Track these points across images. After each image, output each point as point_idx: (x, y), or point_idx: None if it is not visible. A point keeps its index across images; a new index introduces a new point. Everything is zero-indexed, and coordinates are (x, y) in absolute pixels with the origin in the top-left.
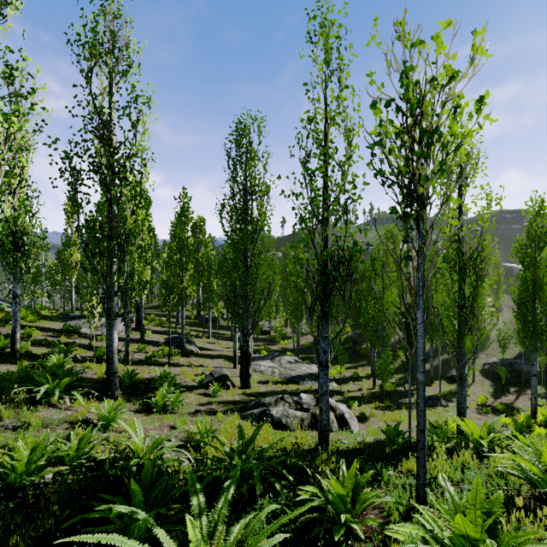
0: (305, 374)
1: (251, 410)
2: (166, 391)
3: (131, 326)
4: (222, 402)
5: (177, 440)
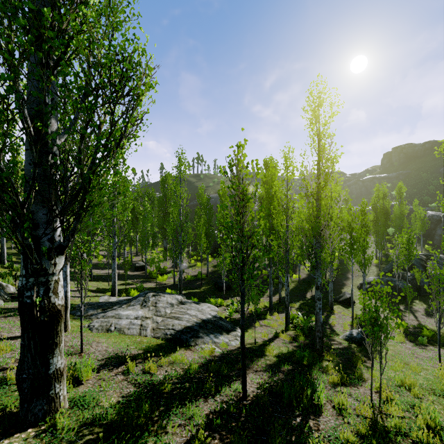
0: (197, 324)
1: None
2: None
3: None
4: None
5: None
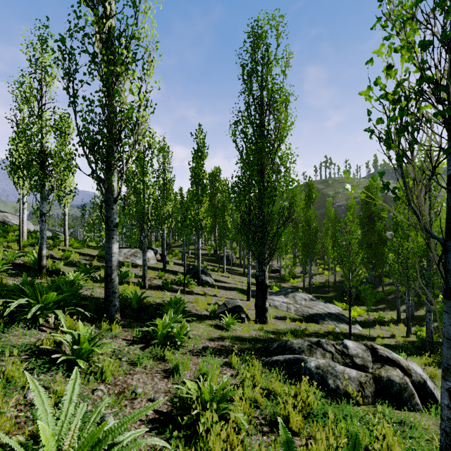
0: (324, 313)
1: (276, 356)
2: (171, 318)
3: (157, 258)
4: (236, 339)
5: (166, 401)
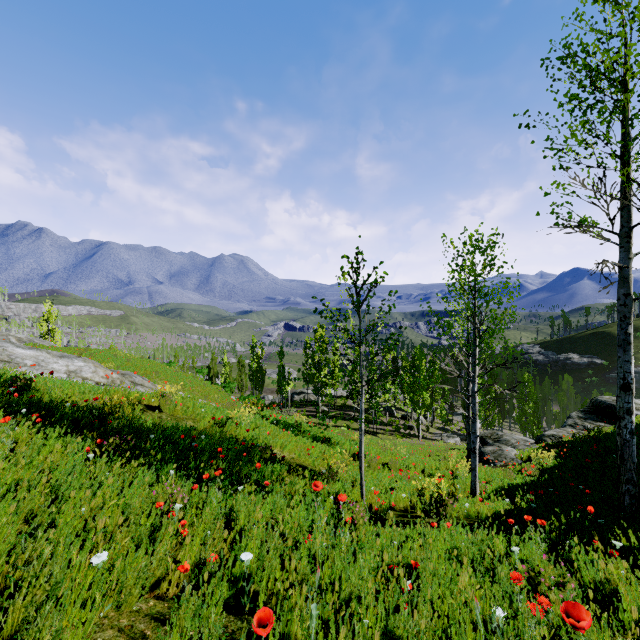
0: None
1: None
2: None
3: None
4: None
5: None
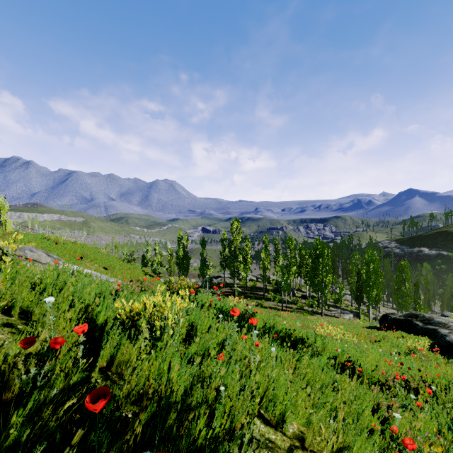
0: None
1: None
2: None
3: None
4: None
5: None
